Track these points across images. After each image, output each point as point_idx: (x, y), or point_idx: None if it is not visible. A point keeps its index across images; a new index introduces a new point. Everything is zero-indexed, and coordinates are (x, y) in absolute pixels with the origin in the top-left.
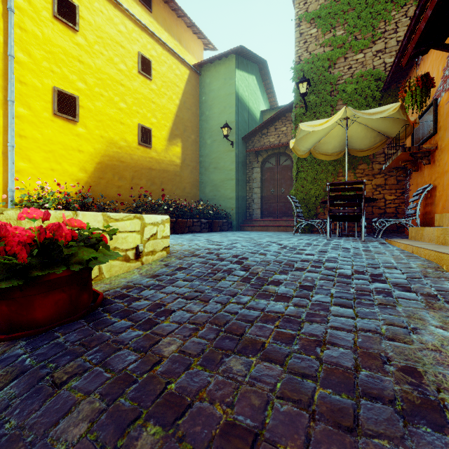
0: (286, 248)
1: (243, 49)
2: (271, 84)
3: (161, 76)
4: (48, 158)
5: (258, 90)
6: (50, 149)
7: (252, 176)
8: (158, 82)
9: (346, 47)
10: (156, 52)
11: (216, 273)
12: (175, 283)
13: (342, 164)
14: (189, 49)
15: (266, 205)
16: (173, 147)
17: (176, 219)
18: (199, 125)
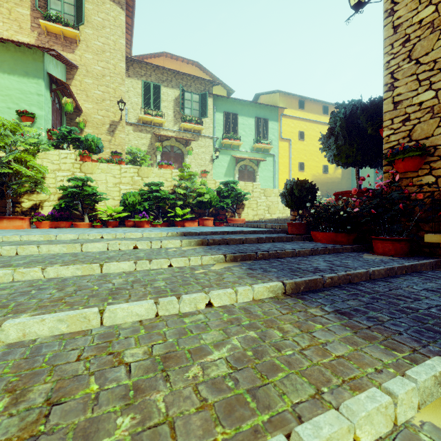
0: None
1: None
2: None
3: None
4: None
5: None
6: None
7: None
8: None
9: None
10: None
11: None
12: None
13: None
14: None
15: None
16: (337, 170)
17: None
18: None
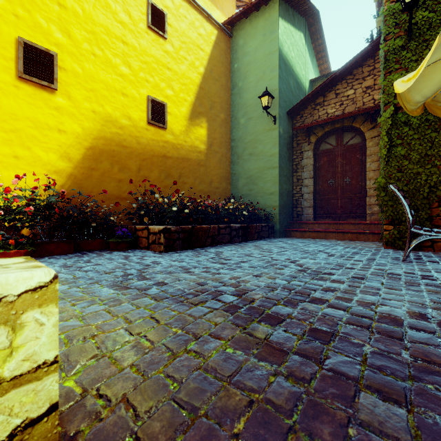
0: None
1: None
2: (324, 45)
3: (180, 35)
4: (10, 140)
5: (307, 52)
6: (13, 128)
7: (300, 163)
8: (176, 42)
9: None
10: (173, 2)
11: None
12: None
13: None
14: (216, 3)
15: (321, 201)
16: (196, 129)
17: (192, 227)
18: (230, 101)
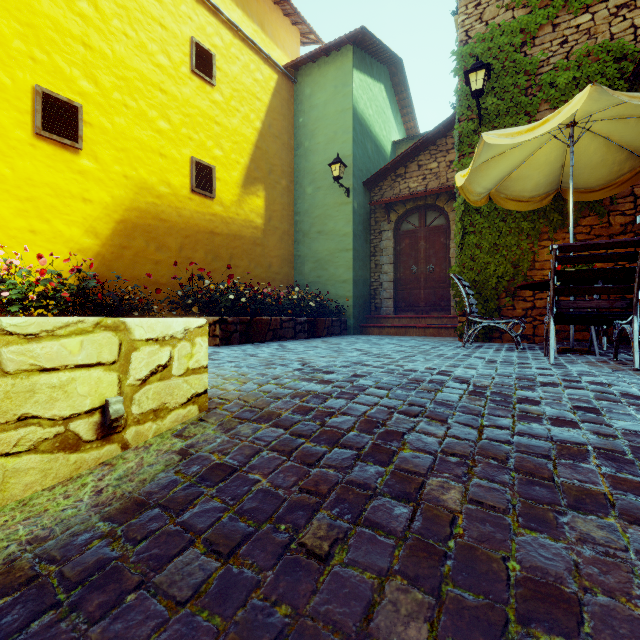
0: (486, 396)
1: (366, 34)
2: (410, 99)
3: (231, 81)
4: (25, 210)
5: (388, 108)
6: (29, 196)
7: (379, 245)
8: (226, 90)
9: (556, 4)
10: (222, 40)
11: (315, 510)
12: (171, 561)
13: (549, 217)
14: (277, 40)
15: (403, 292)
16: (251, 198)
17: (251, 318)
18: (294, 163)
